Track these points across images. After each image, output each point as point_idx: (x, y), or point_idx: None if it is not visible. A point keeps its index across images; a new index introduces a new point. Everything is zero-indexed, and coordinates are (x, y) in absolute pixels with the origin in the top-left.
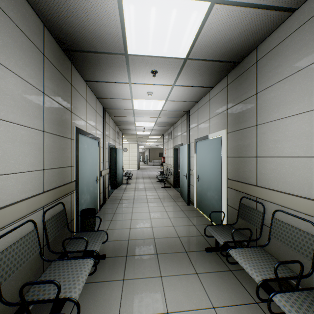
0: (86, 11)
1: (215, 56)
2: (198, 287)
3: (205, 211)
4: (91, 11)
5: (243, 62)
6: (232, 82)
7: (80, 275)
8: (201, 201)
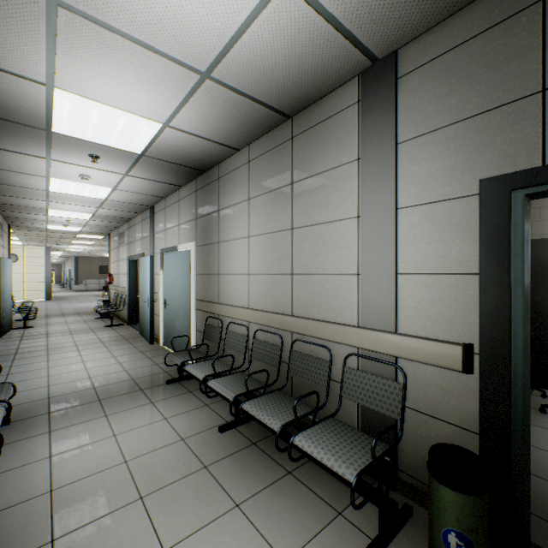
0: None
1: (178, 160)
2: (152, 411)
3: (175, 345)
4: (1, 85)
5: (210, 172)
6: (201, 189)
7: None
8: (170, 335)
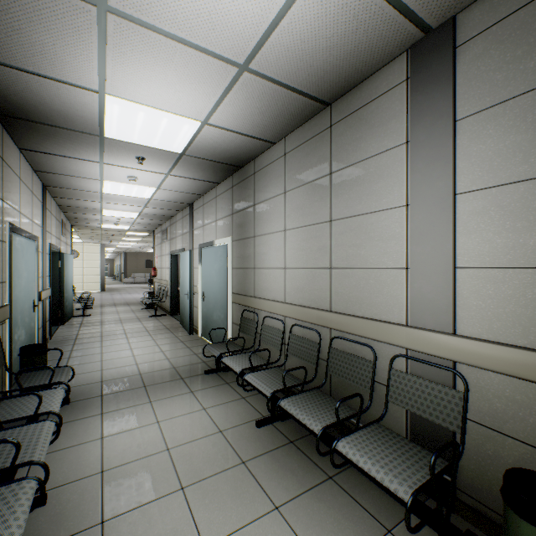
0: (53, 94)
1: (215, 158)
2: (192, 400)
3: (212, 337)
4: (61, 96)
5: (245, 168)
6: (237, 185)
7: (54, 399)
8: (208, 326)
